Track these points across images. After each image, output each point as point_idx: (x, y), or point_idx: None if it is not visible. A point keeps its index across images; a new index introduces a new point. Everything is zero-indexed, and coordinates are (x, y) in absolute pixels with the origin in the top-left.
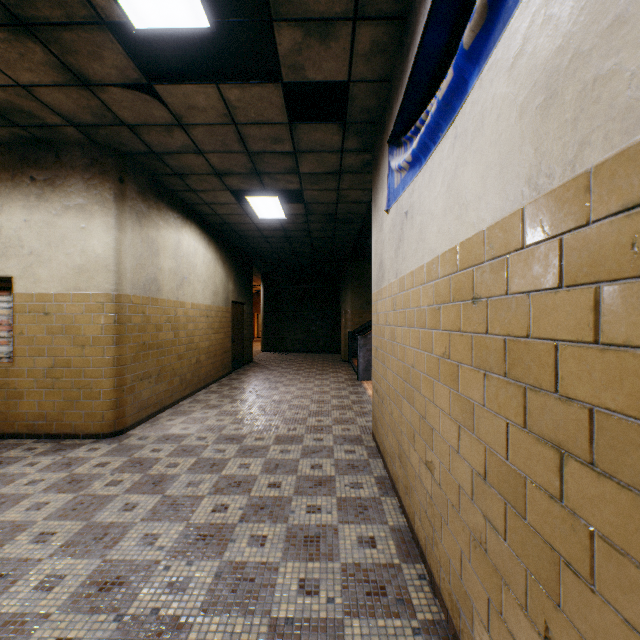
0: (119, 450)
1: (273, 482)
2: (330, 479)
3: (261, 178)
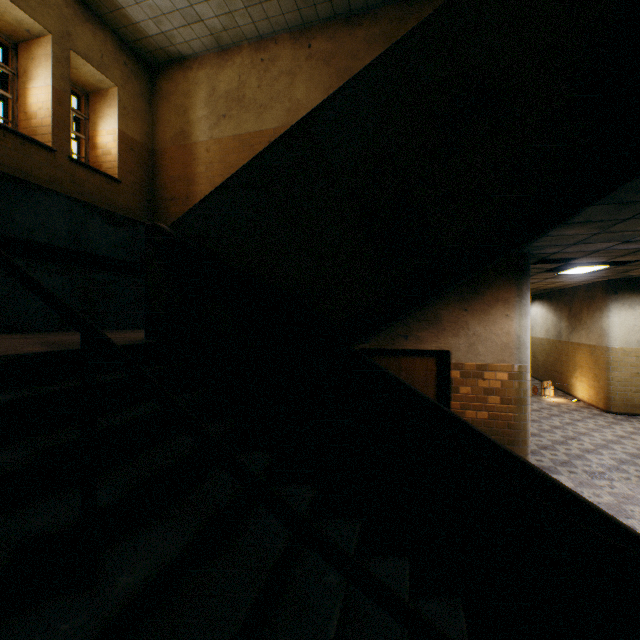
0: None
1: (570, 450)
2: (540, 448)
3: None
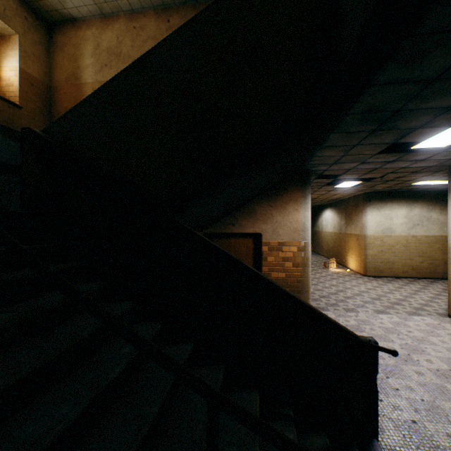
0: (421, 309)
1: (338, 297)
2: (321, 297)
3: (395, 159)
